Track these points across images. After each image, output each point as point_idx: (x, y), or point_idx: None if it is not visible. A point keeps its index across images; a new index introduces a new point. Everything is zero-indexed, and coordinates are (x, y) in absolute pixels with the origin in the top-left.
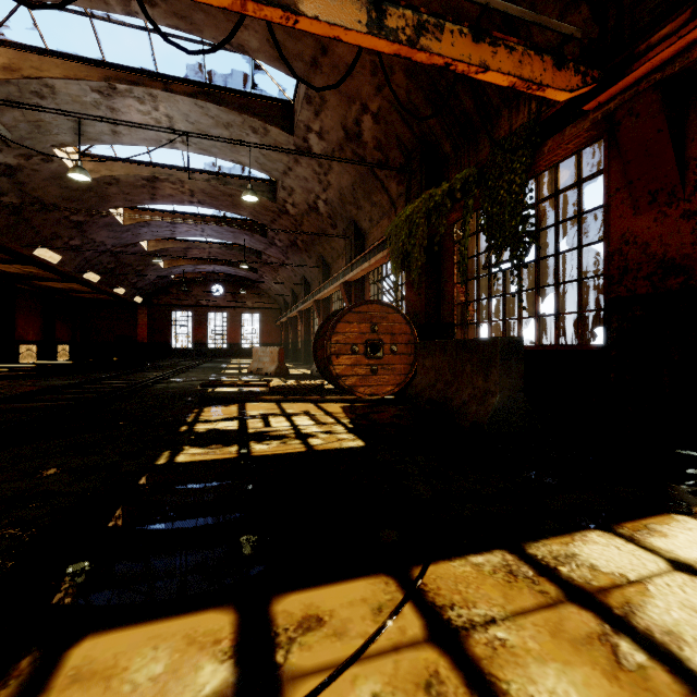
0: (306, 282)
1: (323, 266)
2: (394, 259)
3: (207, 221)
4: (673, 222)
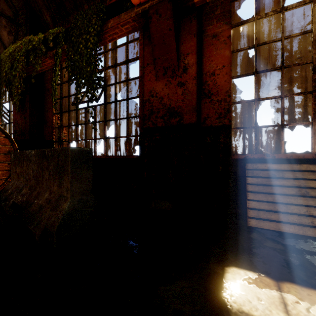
0: None
1: None
2: None
3: None
4: (174, 87)
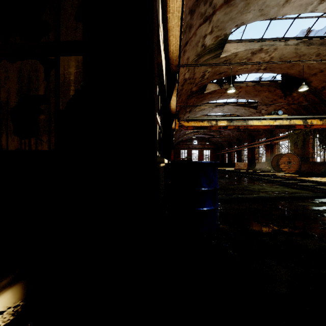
0: (239, 140)
1: (251, 137)
2: (291, 142)
3: None
4: None
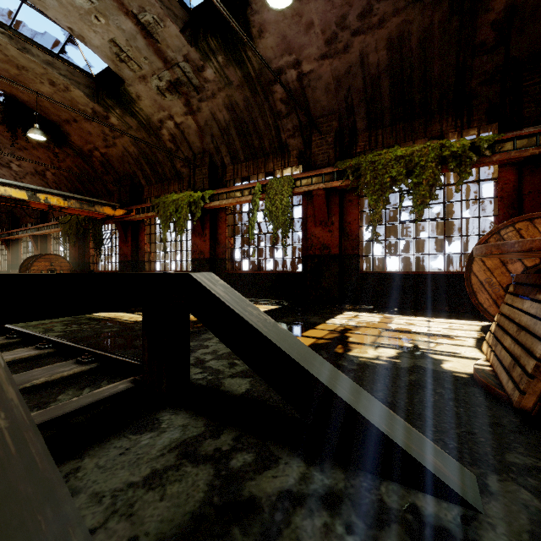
0: None
1: (13, 217)
2: (63, 235)
3: None
4: (126, 247)
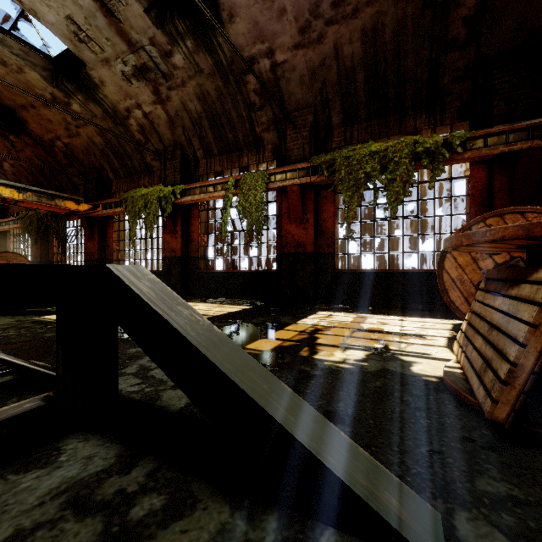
0: None
1: None
2: (23, 232)
3: None
4: (92, 245)
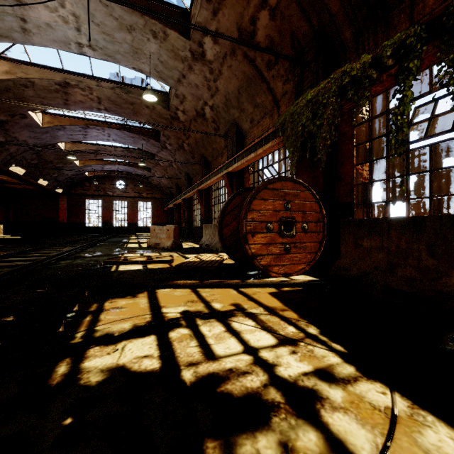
0: (189, 177)
1: (205, 163)
2: (291, 144)
3: (112, 127)
4: None
